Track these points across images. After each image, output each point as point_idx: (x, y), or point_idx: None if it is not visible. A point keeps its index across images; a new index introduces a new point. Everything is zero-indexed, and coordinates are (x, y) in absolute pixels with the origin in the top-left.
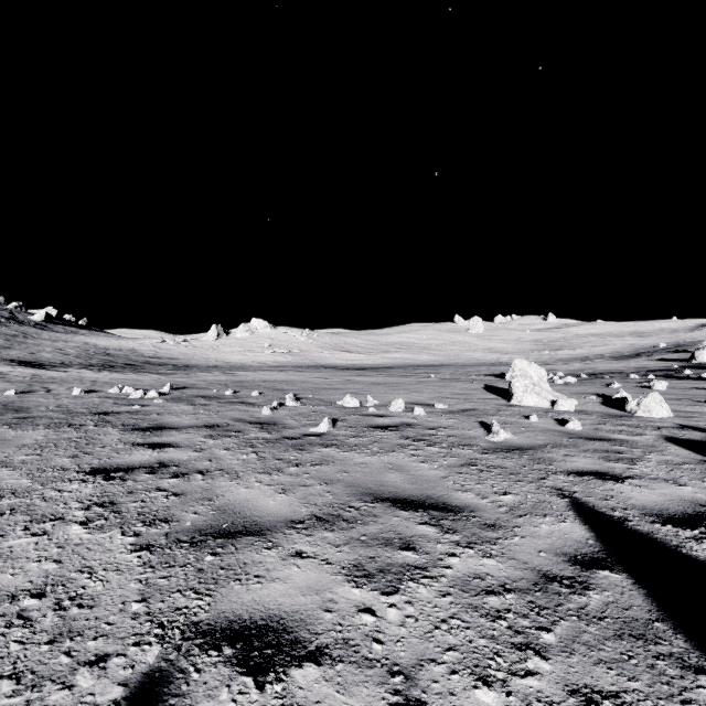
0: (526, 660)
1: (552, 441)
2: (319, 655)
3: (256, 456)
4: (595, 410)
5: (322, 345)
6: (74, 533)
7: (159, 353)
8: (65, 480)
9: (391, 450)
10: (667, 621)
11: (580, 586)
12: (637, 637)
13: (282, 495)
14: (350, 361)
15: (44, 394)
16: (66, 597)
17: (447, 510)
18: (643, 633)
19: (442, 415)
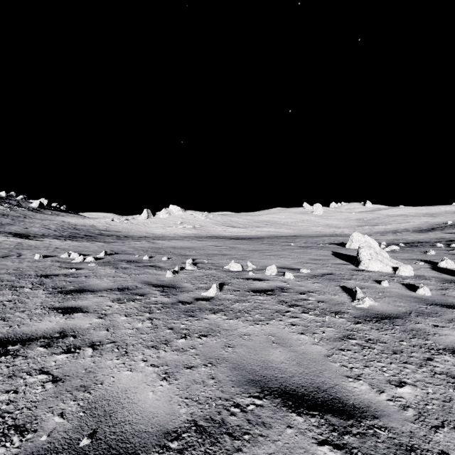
0: None
1: (412, 308)
2: None
3: (150, 323)
4: (430, 275)
5: (216, 223)
6: None
7: (109, 228)
8: None
9: (271, 318)
10: None
11: None
12: None
13: (164, 383)
14: (234, 233)
15: (14, 258)
16: None
17: (345, 413)
18: None
19: (308, 279)
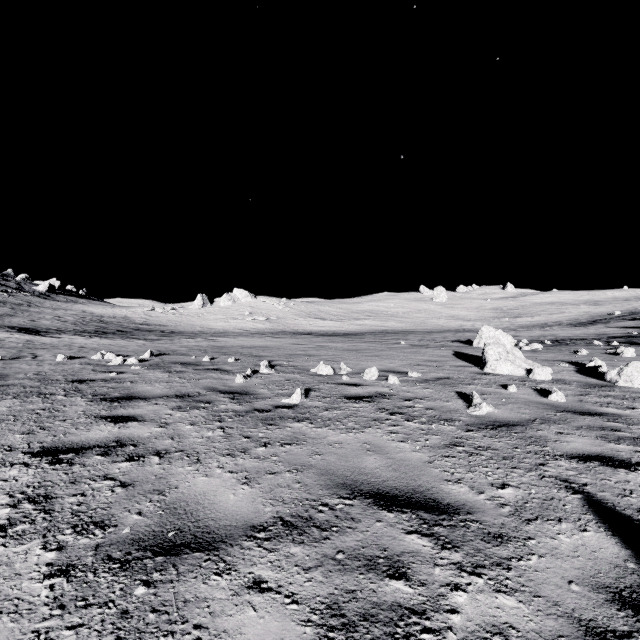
0: None
1: (538, 416)
2: None
3: (222, 432)
4: (572, 379)
5: (298, 313)
6: None
7: (149, 320)
8: (6, 464)
9: (367, 426)
10: None
11: None
12: None
13: (245, 487)
14: (323, 327)
15: (29, 360)
16: None
17: (439, 510)
18: None
19: (417, 384)
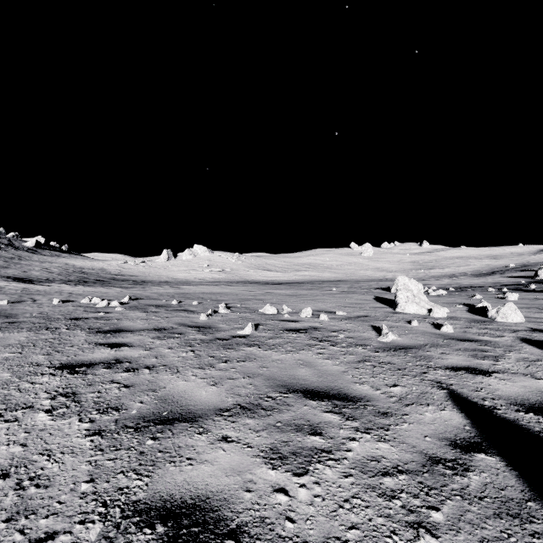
0: (419, 538)
1: (430, 342)
2: (239, 533)
3: (193, 353)
4: (462, 317)
5: (248, 265)
6: (40, 420)
7: (123, 271)
8: (38, 374)
9: (301, 349)
10: (538, 501)
11: (461, 468)
12: (513, 515)
13: (213, 387)
14: (270, 277)
15: (30, 303)
16: (27, 477)
17: (347, 400)
18: (519, 512)
19: (342, 320)
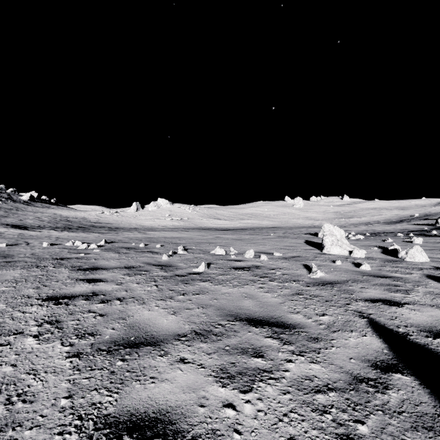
0: None
1: (351, 278)
2: None
3: (157, 288)
4: (378, 257)
5: (202, 215)
6: (28, 343)
7: (100, 220)
8: (28, 304)
9: (245, 284)
10: None
11: (382, 386)
12: (428, 428)
13: (173, 316)
14: (219, 225)
15: (24, 246)
16: (15, 394)
17: (284, 327)
18: (432, 426)
19: (279, 260)
